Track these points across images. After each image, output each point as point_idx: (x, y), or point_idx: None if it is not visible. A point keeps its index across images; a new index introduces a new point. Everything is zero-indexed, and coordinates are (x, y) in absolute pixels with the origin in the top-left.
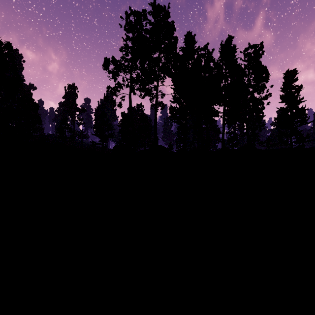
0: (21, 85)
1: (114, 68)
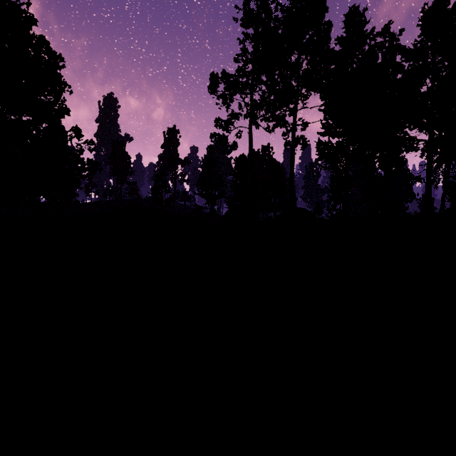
0: (68, 110)
1: (225, 88)
